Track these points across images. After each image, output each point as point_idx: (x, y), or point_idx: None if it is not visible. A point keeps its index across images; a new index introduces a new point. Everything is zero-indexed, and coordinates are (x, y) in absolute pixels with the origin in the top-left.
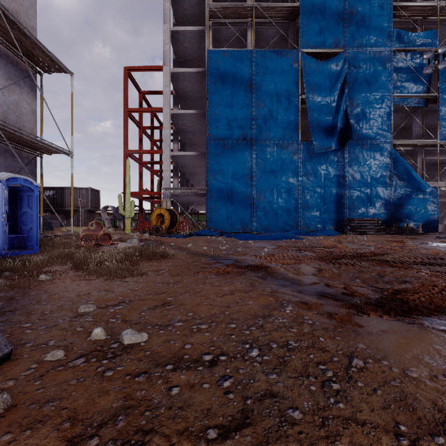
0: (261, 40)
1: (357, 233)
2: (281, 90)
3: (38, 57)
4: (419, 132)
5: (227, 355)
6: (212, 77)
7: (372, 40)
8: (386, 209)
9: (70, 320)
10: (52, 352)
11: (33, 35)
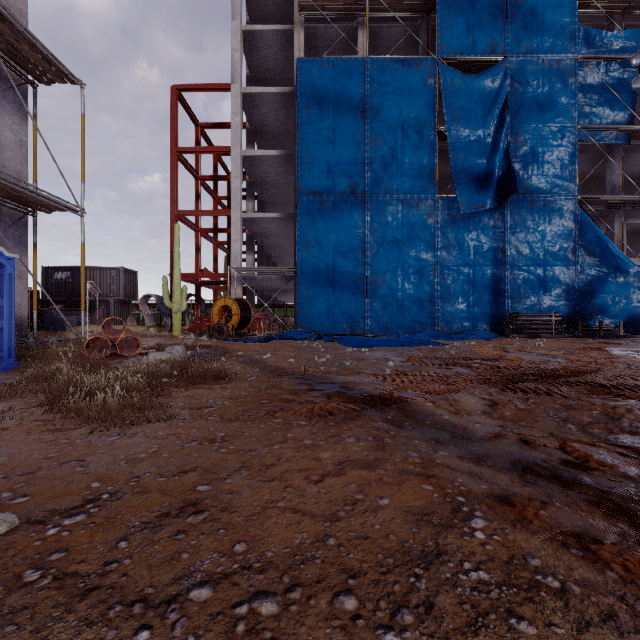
0: (378, 46)
1: (524, 336)
2: (409, 120)
3: (27, 56)
4: (616, 183)
5: None
6: (304, 99)
7: (547, 43)
8: (568, 299)
9: None
10: None
11: (14, 17)
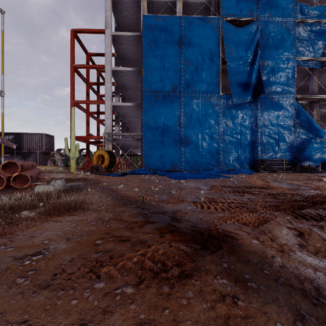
0: (188, 12)
1: (269, 172)
2: (205, 51)
3: None
4: (314, 89)
5: None
6: (146, 38)
7: (279, 12)
8: (291, 151)
9: None
10: None
11: None
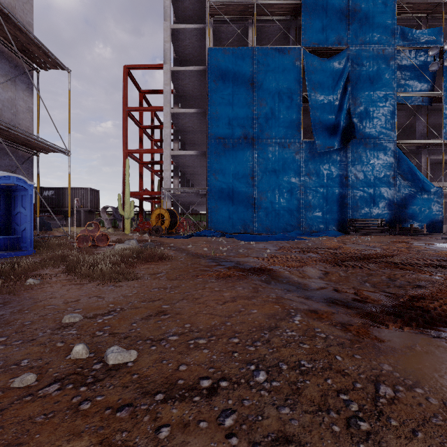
0: (263, 38)
1: (360, 234)
2: (283, 89)
3: (34, 53)
4: (423, 131)
5: (229, 380)
6: (212, 75)
7: (375, 38)
8: (390, 209)
9: (50, 333)
10: (21, 377)
11: (28, 30)
